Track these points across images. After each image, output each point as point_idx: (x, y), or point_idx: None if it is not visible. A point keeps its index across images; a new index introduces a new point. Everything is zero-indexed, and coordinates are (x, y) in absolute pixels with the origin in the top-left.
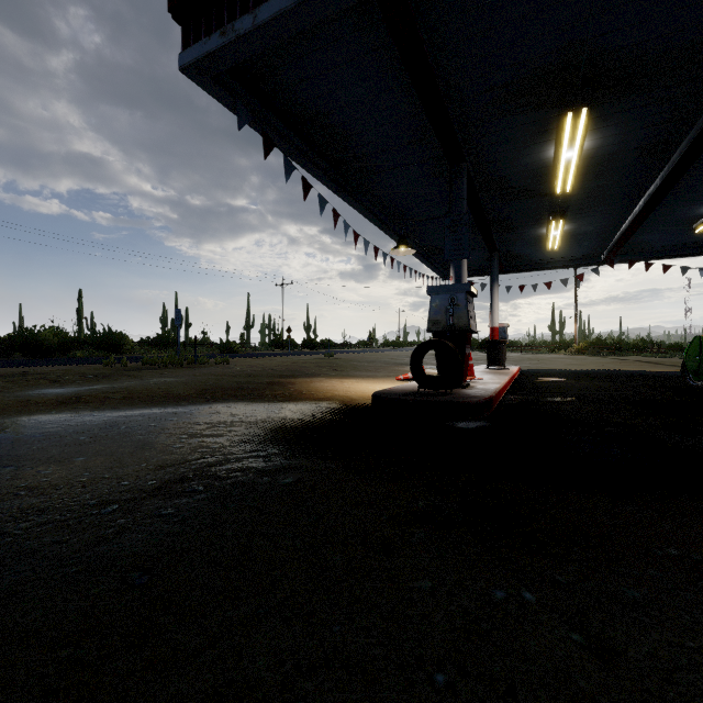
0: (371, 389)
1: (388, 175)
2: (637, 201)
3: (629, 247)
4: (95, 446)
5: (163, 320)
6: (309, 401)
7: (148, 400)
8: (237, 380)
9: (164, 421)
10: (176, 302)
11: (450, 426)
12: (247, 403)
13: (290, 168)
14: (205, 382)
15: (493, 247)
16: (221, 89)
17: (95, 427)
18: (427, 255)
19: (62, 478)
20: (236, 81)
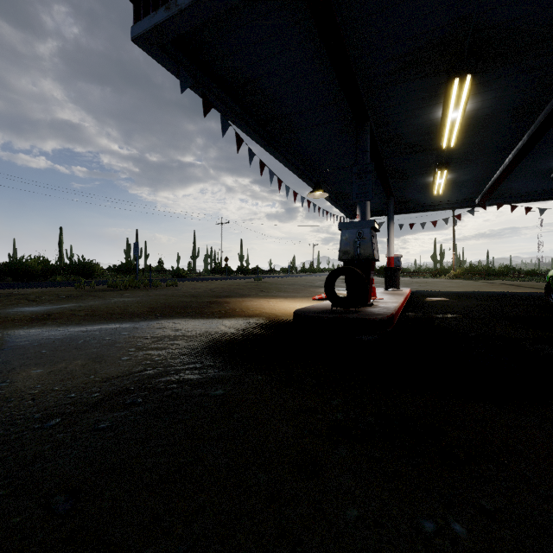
0: (292, 307)
1: (305, 132)
2: (507, 155)
3: (499, 193)
4: (53, 359)
5: (126, 251)
6: (240, 317)
7: (107, 317)
8: (183, 300)
9: (117, 335)
10: (137, 237)
11: (360, 340)
12: (189, 319)
13: (225, 125)
14: (157, 302)
15: (390, 193)
16: (167, 57)
17: (57, 341)
18: (337, 199)
19: (15, 390)
20: (180, 52)
